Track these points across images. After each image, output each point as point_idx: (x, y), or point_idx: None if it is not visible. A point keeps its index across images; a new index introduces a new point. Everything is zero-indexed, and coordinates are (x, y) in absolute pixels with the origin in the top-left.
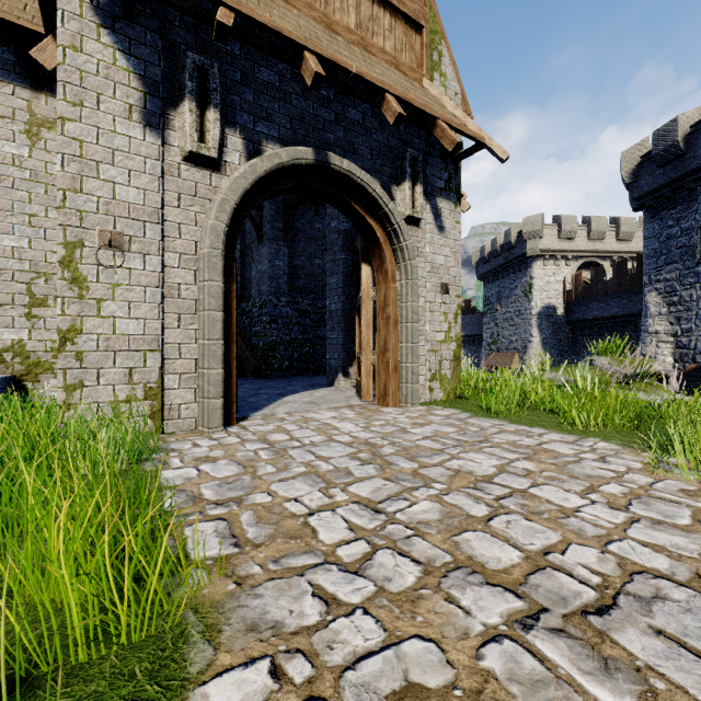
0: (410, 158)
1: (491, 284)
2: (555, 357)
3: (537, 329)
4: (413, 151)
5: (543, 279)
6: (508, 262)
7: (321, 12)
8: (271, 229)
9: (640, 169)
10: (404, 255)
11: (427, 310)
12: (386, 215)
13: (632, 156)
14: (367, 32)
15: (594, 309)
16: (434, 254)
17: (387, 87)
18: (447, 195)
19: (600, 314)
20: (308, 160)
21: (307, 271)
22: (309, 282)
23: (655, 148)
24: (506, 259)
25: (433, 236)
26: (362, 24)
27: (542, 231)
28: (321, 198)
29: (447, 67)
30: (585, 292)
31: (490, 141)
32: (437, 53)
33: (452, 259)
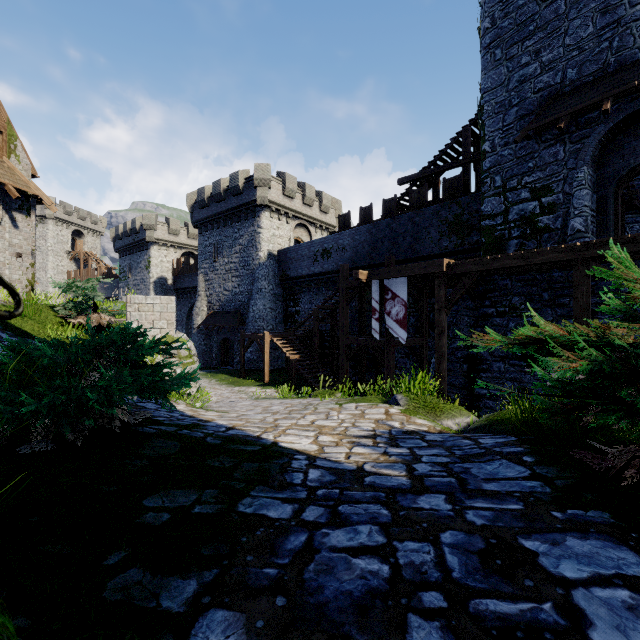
0: None
1: (125, 257)
2: None
3: (154, 292)
4: None
5: (158, 259)
6: (136, 242)
7: None
8: None
9: (195, 206)
10: None
11: (7, 264)
12: None
13: (192, 197)
14: None
15: (187, 282)
16: (11, 238)
17: None
18: (21, 212)
19: (190, 285)
20: None
21: None
22: None
23: (198, 198)
24: (134, 240)
25: (11, 230)
26: None
27: (157, 226)
28: None
29: (21, 152)
30: (183, 271)
31: (42, 196)
32: (14, 145)
33: (25, 242)
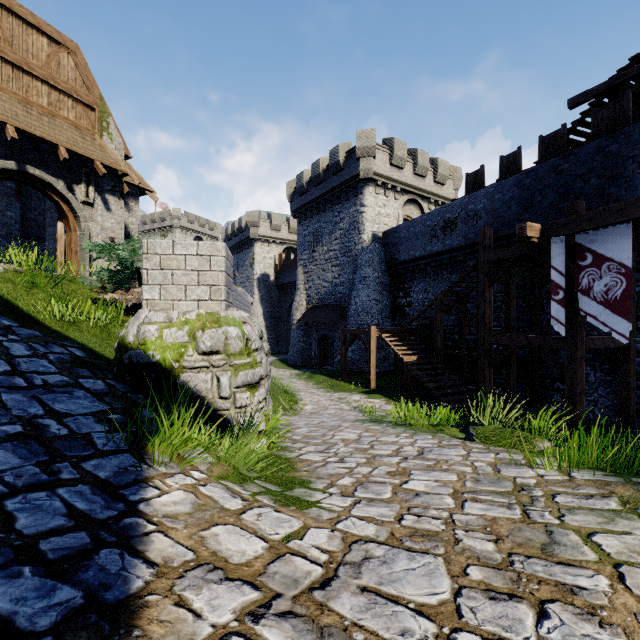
0: (85, 173)
1: (234, 256)
2: (269, 308)
3: (257, 289)
4: (87, 170)
5: (261, 255)
6: (242, 241)
7: (23, 97)
8: (2, 186)
9: (294, 194)
10: (80, 220)
11: None
12: (67, 199)
13: (291, 186)
14: (56, 107)
15: (288, 277)
16: (104, 222)
17: (60, 143)
18: (113, 194)
19: (290, 280)
20: (13, 167)
21: (40, 223)
22: (43, 232)
23: (297, 185)
24: (241, 238)
25: (103, 212)
26: (52, 103)
27: (260, 222)
28: (26, 184)
29: (113, 130)
30: (283, 266)
31: (131, 174)
32: (106, 122)
33: (117, 226)
